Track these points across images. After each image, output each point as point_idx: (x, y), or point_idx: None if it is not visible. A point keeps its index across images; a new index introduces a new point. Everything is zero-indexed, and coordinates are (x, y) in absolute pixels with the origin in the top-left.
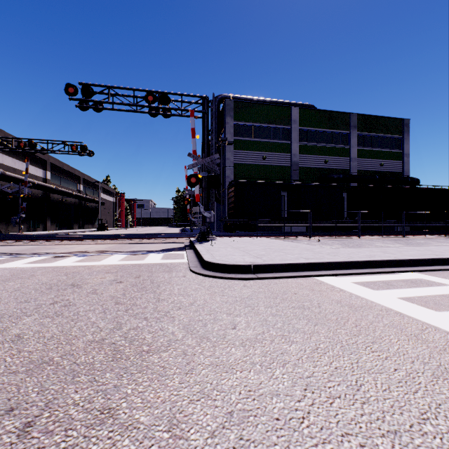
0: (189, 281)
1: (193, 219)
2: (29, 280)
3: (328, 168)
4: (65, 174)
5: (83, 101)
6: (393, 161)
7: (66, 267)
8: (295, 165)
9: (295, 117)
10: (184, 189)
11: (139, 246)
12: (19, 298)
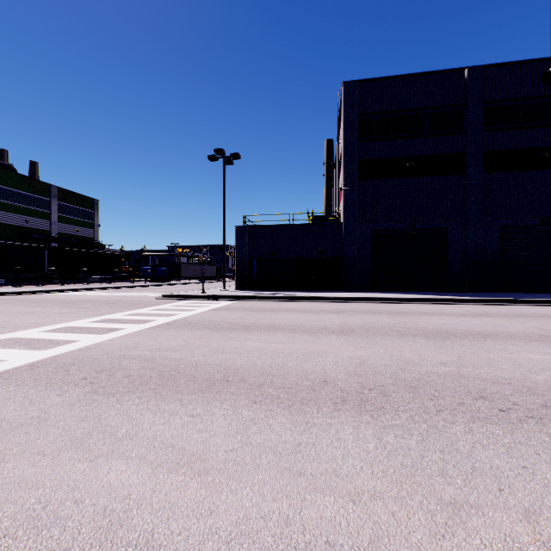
0: None
1: None
2: None
3: (30, 227)
4: None
5: None
6: (88, 228)
7: None
8: None
9: None
10: None
11: None
12: None
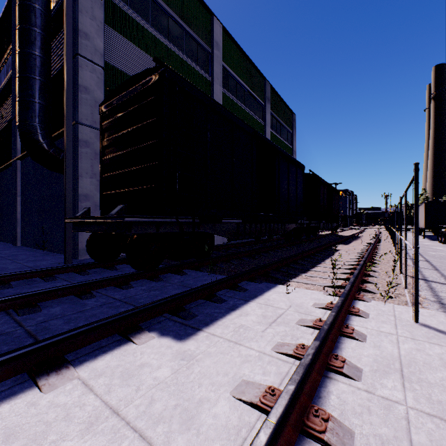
0: None
1: None
2: None
3: None
4: None
5: None
6: None
7: None
8: None
9: (217, 37)
10: None
11: None
12: None
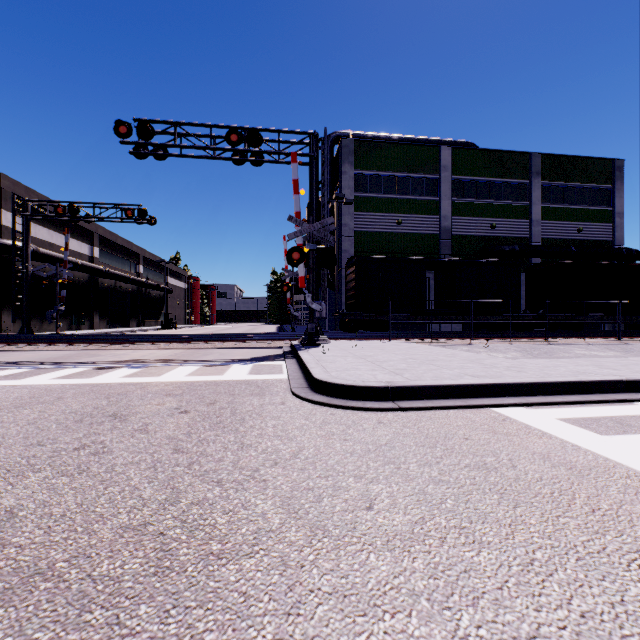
0: (290, 412)
1: (296, 313)
2: (53, 406)
3: (496, 237)
4: (119, 250)
5: (139, 145)
6: (599, 223)
7: (111, 385)
8: (446, 233)
9: (445, 161)
10: (283, 269)
11: (217, 353)
12: (31, 437)
